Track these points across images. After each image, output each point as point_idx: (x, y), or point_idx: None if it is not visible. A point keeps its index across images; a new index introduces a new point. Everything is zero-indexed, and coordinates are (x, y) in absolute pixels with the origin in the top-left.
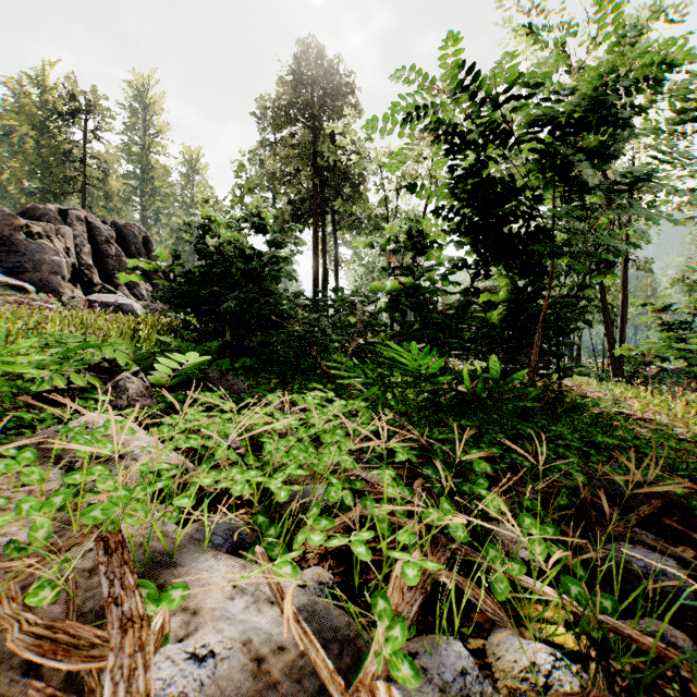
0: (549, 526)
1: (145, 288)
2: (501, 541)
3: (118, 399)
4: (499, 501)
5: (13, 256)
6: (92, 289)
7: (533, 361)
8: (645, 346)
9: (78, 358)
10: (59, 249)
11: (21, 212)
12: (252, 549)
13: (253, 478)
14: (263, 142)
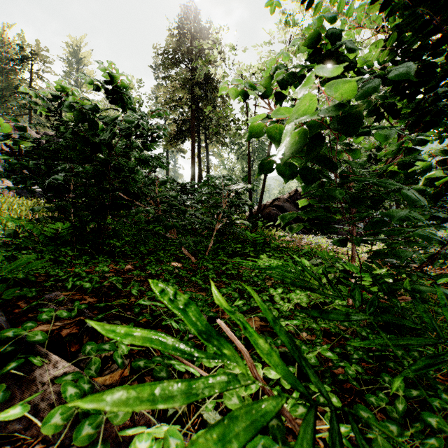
0: None
1: None
2: None
3: None
4: None
5: None
6: None
7: None
8: None
9: None
10: None
11: None
12: None
13: None
14: (158, 84)
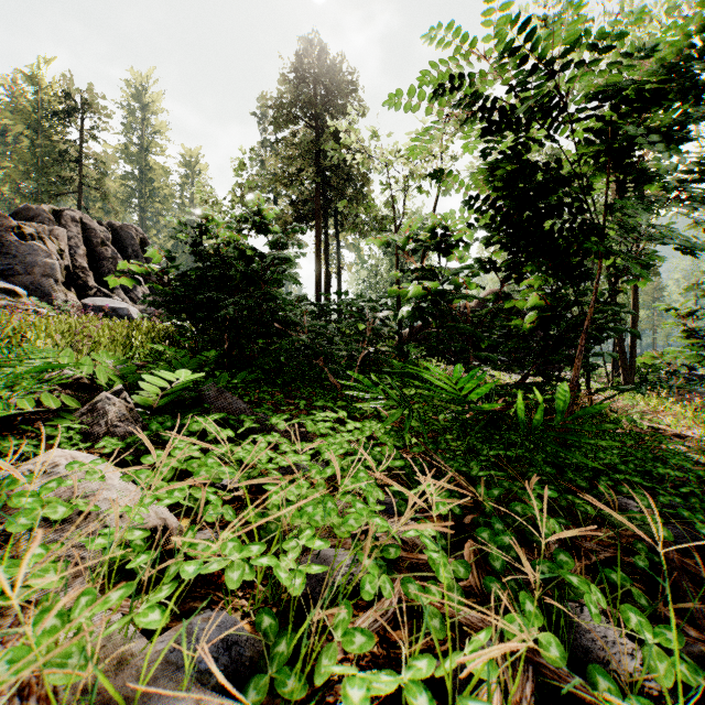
0: (667, 628)
1: (142, 291)
2: (592, 641)
3: (94, 424)
4: (595, 592)
5: (4, 258)
6: (86, 292)
7: (573, 376)
8: (671, 355)
9: (42, 380)
10: (52, 251)
11: (13, 213)
12: (254, 680)
13: (255, 560)
14: (264, 142)
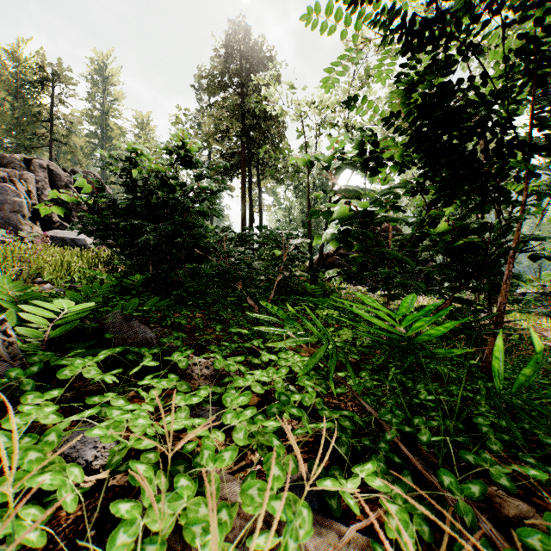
0: None
1: None
2: None
3: None
4: None
5: None
6: (51, 226)
7: (500, 303)
8: (549, 278)
9: None
10: (21, 192)
11: None
12: None
13: None
14: (200, 108)
